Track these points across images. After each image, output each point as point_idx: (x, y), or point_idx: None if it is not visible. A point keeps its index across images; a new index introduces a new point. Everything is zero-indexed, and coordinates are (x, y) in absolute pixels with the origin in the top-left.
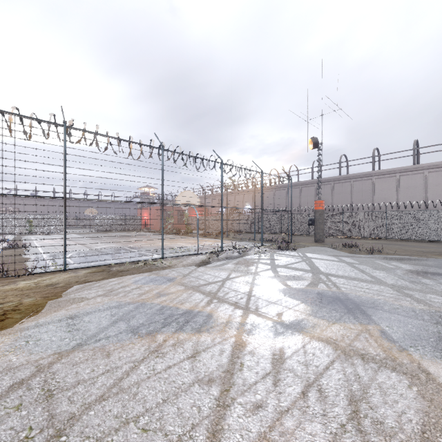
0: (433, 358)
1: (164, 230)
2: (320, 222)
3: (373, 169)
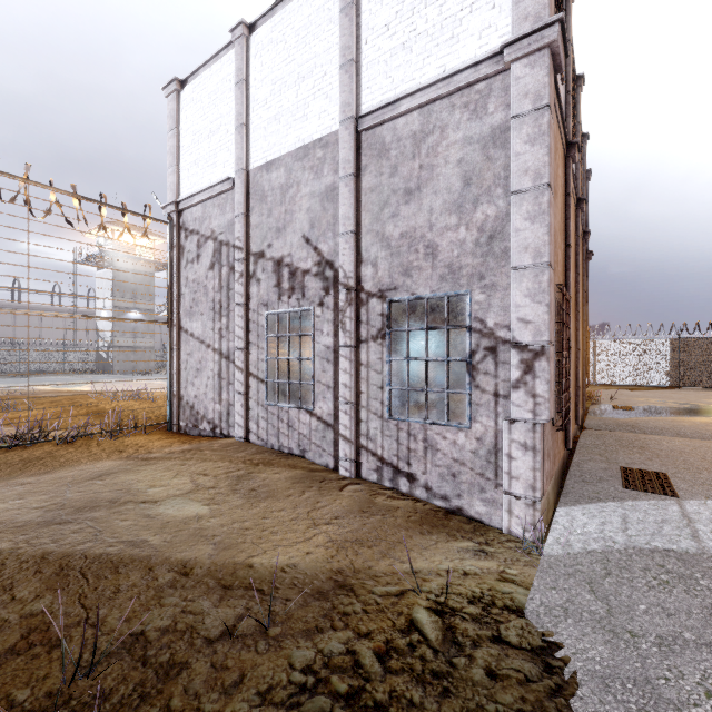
0: None
1: None
2: None
3: None
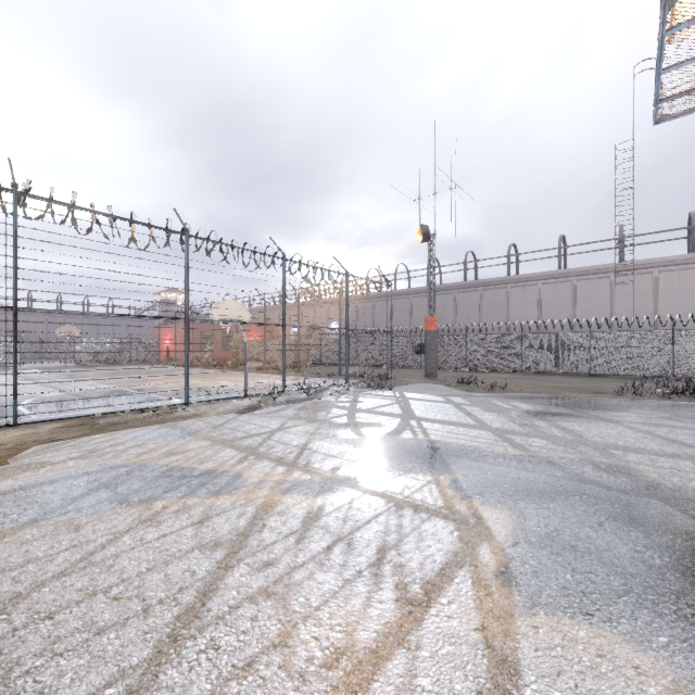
0: (495, 504)
1: (198, 362)
2: (432, 348)
3: (508, 274)
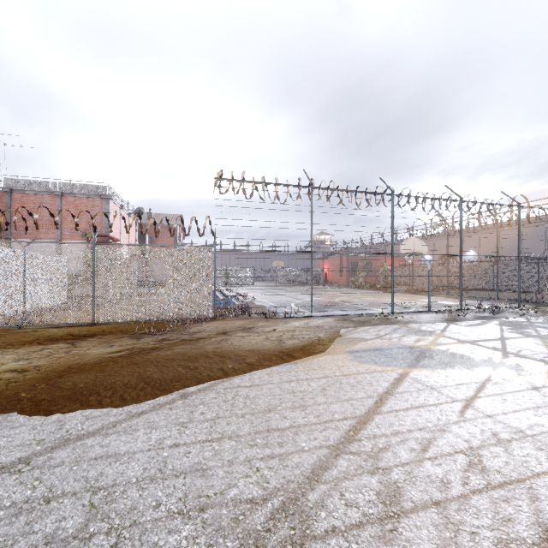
0: None
1: (353, 284)
2: None
3: None
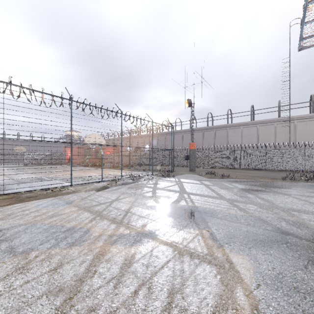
0: (238, 251)
1: (83, 163)
2: (193, 157)
3: (227, 123)
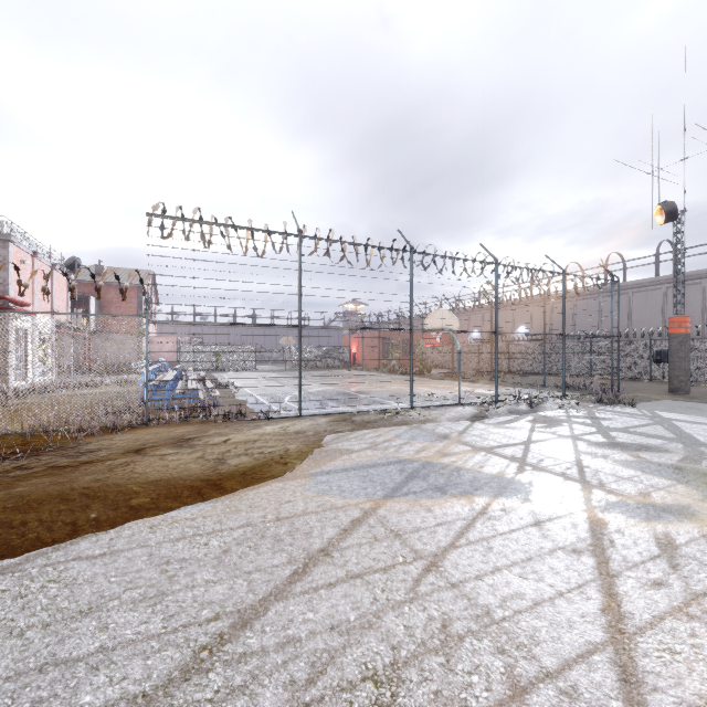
0: None
1: (385, 367)
2: (680, 356)
3: None
